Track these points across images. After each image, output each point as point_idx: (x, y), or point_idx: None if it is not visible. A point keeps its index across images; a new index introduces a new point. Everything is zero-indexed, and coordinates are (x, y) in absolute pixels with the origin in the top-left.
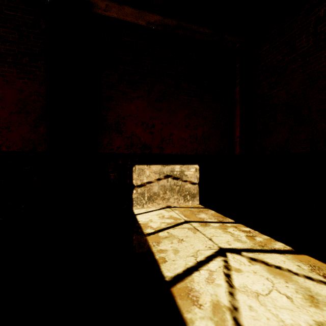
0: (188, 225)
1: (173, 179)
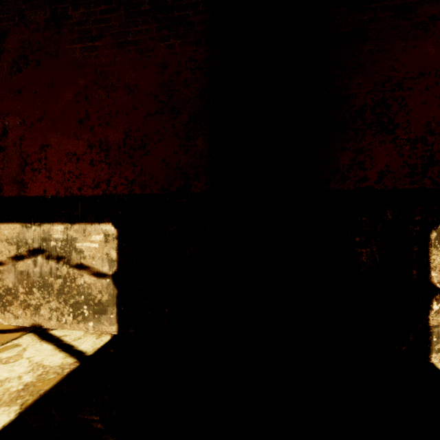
0: None
1: None
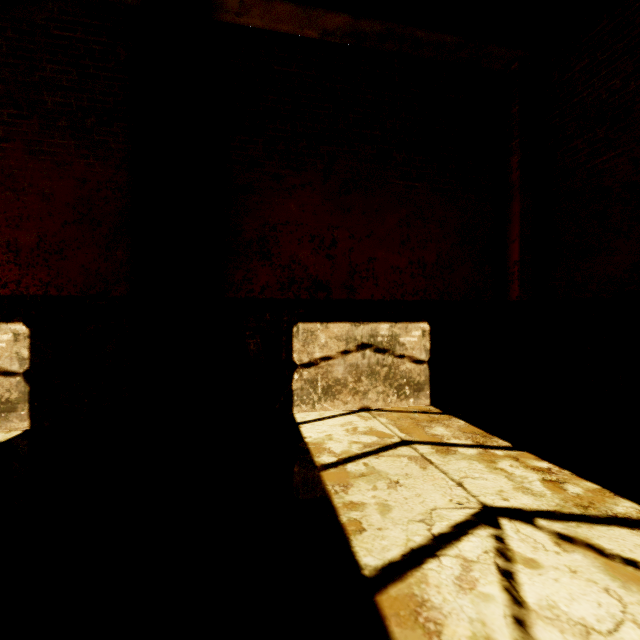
0: (408, 451)
1: (375, 352)
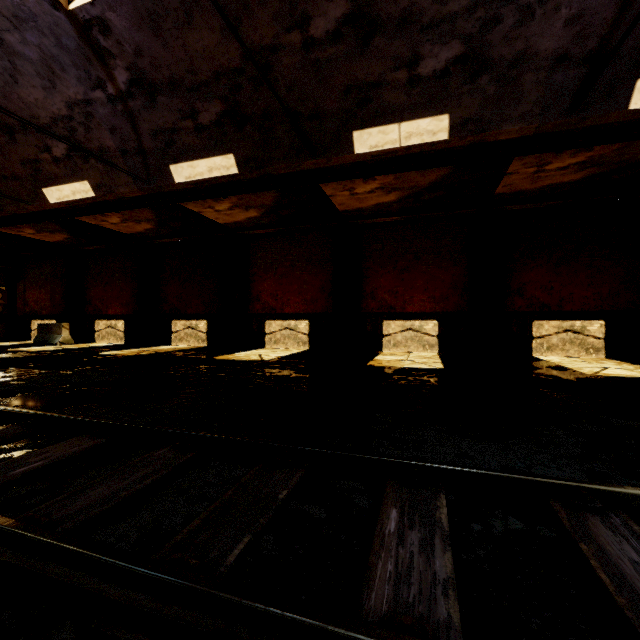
0: (585, 362)
1: (573, 333)
